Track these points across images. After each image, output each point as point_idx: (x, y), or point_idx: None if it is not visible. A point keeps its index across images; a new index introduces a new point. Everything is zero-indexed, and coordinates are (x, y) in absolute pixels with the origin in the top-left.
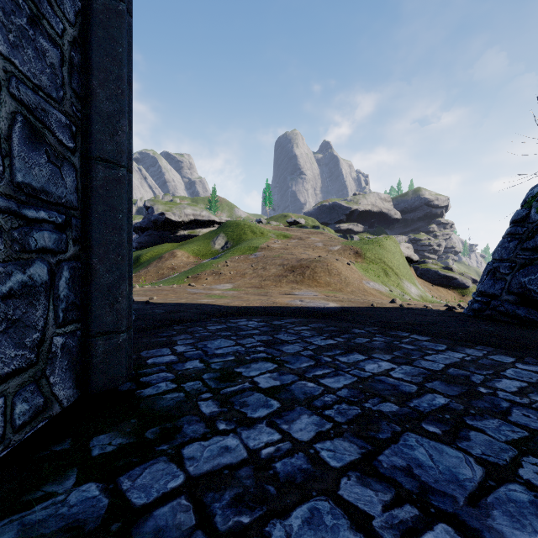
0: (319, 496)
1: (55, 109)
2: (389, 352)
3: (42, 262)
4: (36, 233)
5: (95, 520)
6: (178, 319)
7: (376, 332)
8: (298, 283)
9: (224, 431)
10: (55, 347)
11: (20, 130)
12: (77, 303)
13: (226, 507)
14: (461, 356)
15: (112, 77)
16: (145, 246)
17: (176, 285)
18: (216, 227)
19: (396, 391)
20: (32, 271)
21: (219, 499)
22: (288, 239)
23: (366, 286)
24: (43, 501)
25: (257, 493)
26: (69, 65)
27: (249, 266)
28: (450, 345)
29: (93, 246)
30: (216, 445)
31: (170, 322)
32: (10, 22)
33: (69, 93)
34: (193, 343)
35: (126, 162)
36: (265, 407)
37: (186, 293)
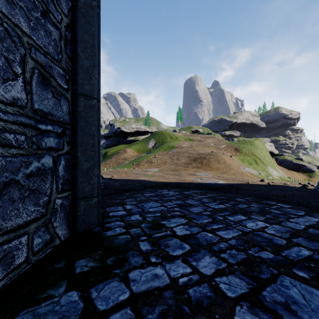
0: (220, 318)
1: (57, 66)
2: (263, 215)
3: (49, 155)
4: (46, 138)
5: (75, 318)
6: (127, 189)
7: (252, 201)
8: (199, 168)
9: (154, 263)
10: (56, 205)
11: (37, 78)
12: (69, 179)
13: (156, 318)
14: (316, 220)
15: (88, 46)
16: (110, 146)
17: (127, 168)
18: (149, 135)
19: (270, 243)
20: (43, 160)
21: (152, 312)
22: (192, 141)
23: (243, 170)
24: (46, 300)
25: (177, 310)
26: (64, 40)
27: (168, 158)
28: (307, 211)
29: (78, 146)
30: (149, 272)
31: (122, 190)
32: (31, 15)
33: (64, 56)
34: (136, 204)
35: (97, 96)
36: (180, 248)
37: (132, 173)
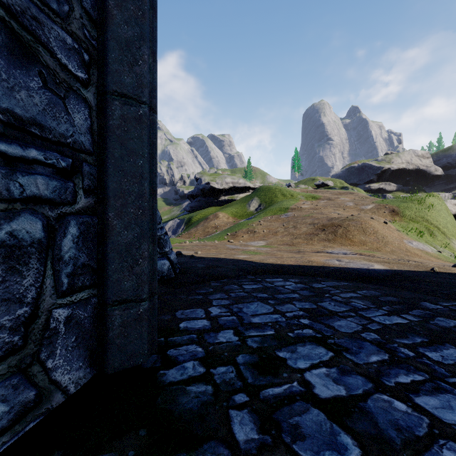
0: None
1: (56, 25)
2: None
3: (33, 215)
4: (23, 176)
5: None
6: (216, 275)
7: None
8: (330, 241)
9: None
10: (55, 322)
11: None
12: (92, 264)
13: None
14: None
15: None
16: (195, 210)
17: (218, 241)
18: (251, 192)
19: None
20: (15, 226)
21: None
22: (317, 200)
23: (409, 245)
24: None
25: None
26: None
27: (280, 225)
28: None
29: (109, 198)
30: None
31: (208, 277)
32: None
33: (78, 12)
34: (228, 305)
35: (148, 99)
36: (333, 449)
37: (225, 249)
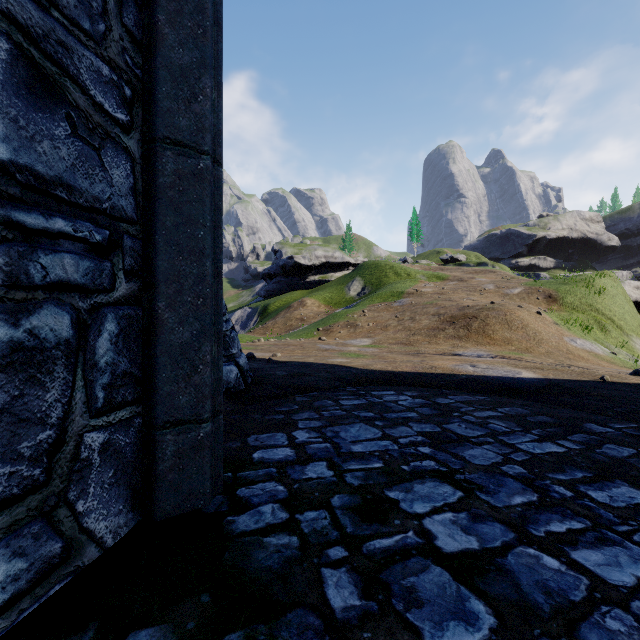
0: None
1: (89, 50)
2: None
3: (59, 307)
4: (45, 255)
5: None
6: (302, 386)
7: (639, 434)
8: (462, 339)
9: None
10: (87, 450)
11: (7, 67)
12: (135, 373)
13: None
14: None
15: (188, 9)
16: (273, 295)
17: (305, 339)
18: (351, 270)
19: None
20: (35, 321)
21: None
22: (444, 281)
23: (571, 345)
24: None
25: None
26: None
27: (392, 317)
28: None
29: (159, 282)
30: None
31: (292, 390)
32: None
33: (117, 31)
34: (320, 427)
35: (211, 148)
36: (460, 618)
37: (315, 350)
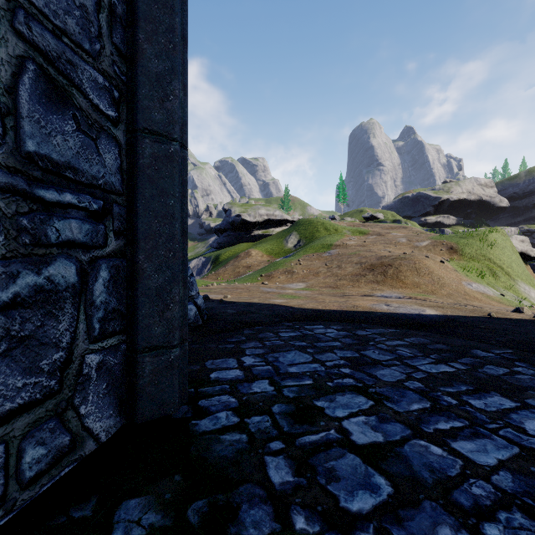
0: None
1: (89, 65)
2: None
3: (68, 259)
4: (58, 221)
5: None
6: (249, 322)
7: (513, 358)
8: (379, 283)
9: None
10: (87, 368)
11: (32, 83)
12: (122, 309)
13: None
14: None
15: (161, 29)
16: (224, 246)
17: (250, 283)
18: (288, 226)
19: None
20: (52, 270)
21: None
22: (365, 235)
23: (468, 288)
24: None
25: None
26: (109, 13)
27: (322, 265)
28: None
29: (139, 240)
30: None
31: (240, 324)
32: None
33: (109, 49)
34: (263, 354)
35: (179, 135)
36: (366, 488)
37: (259, 292)
